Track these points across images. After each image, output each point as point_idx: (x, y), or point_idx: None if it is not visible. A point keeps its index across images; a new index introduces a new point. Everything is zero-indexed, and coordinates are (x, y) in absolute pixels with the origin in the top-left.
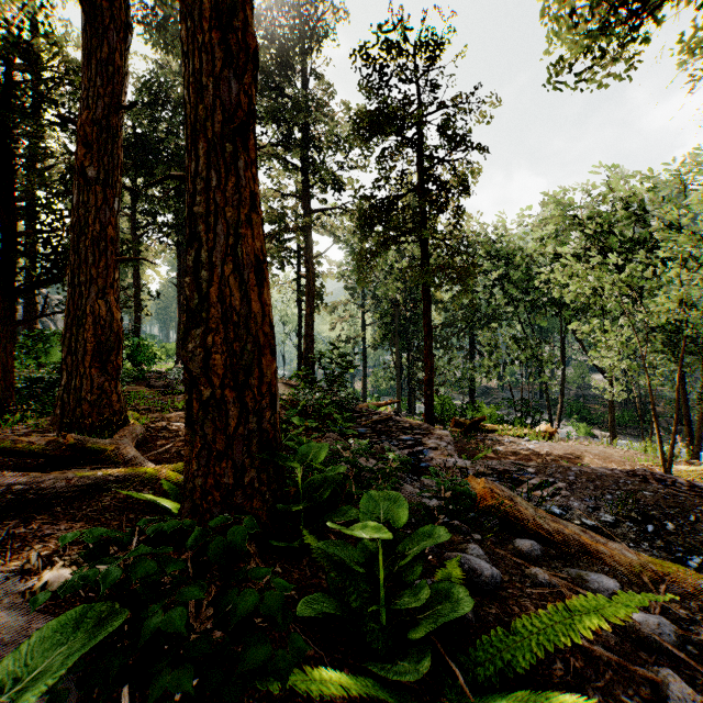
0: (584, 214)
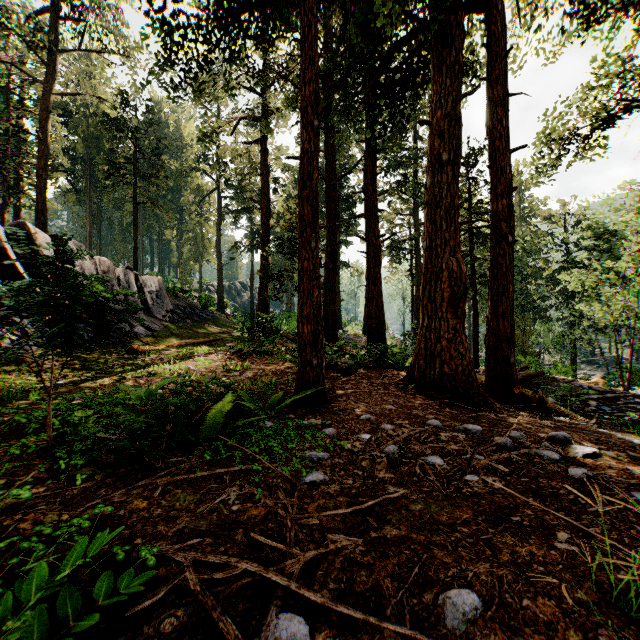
0: None
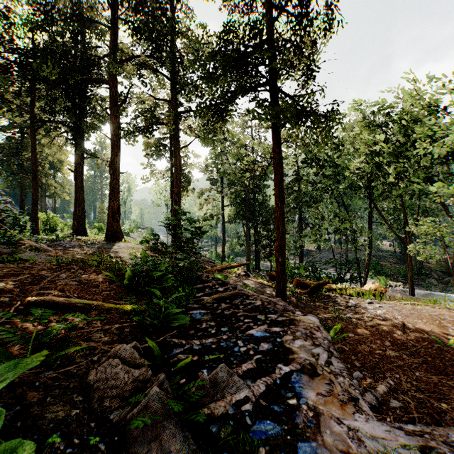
0: (388, 119)
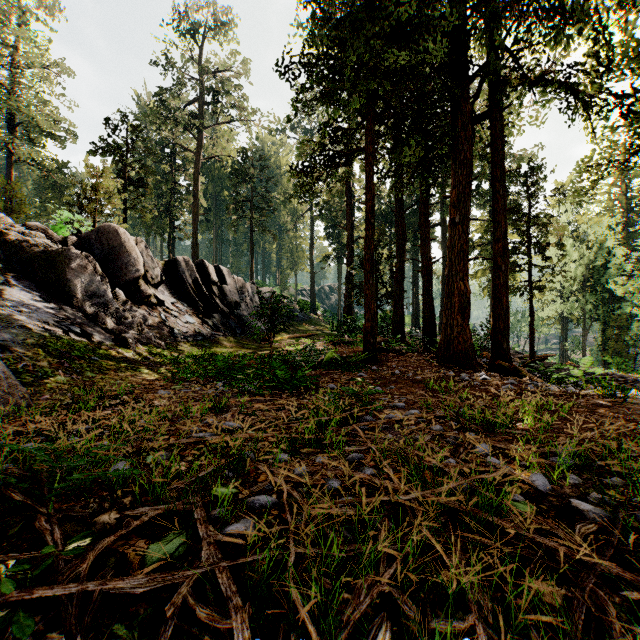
0: None
